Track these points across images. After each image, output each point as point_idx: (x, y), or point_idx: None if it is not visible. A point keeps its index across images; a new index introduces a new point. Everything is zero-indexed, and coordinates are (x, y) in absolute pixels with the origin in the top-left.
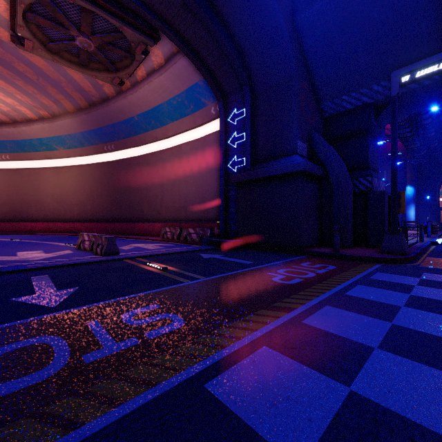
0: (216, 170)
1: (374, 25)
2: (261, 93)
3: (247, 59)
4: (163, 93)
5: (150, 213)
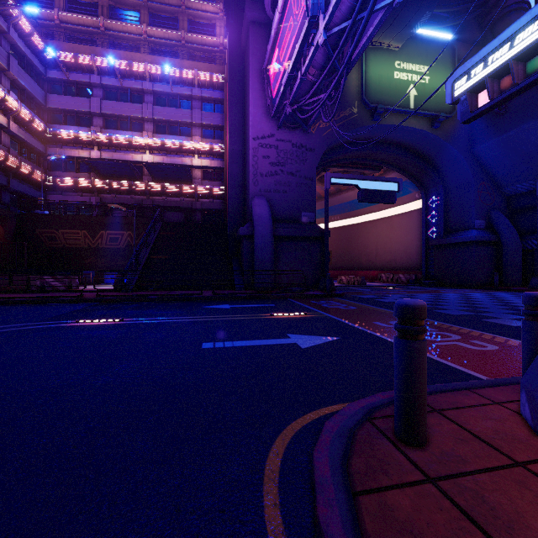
0: (419, 235)
1: (525, 153)
2: (451, 189)
3: (440, 171)
4: None
5: (367, 263)
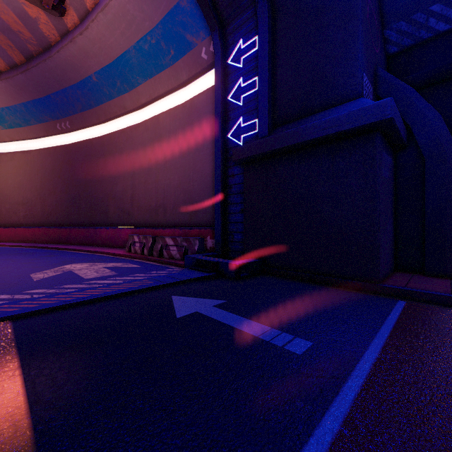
0: (209, 148)
1: None
2: (287, 2)
3: None
4: (127, 29)
5: (117, 214)
